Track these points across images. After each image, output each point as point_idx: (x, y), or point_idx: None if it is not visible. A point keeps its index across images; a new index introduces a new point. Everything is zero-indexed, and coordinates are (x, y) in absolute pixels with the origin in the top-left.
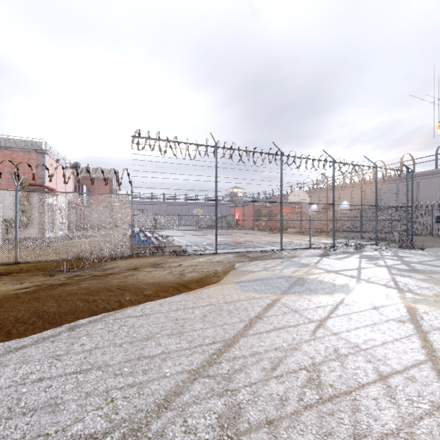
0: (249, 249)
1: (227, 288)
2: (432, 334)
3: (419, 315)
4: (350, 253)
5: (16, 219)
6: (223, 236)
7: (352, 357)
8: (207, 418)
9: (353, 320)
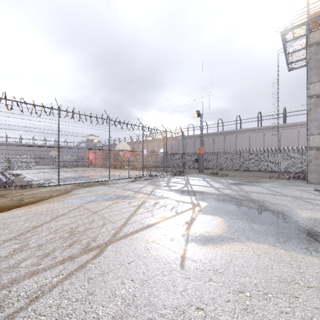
0: (87, 181)
1: (53, 204)
2: (140, 209)
3: (144, 203)
4: (148, 179)
5: None
6: (74, 172)
7: (97, 221)
8: (8, 250)
9: (113, 209)
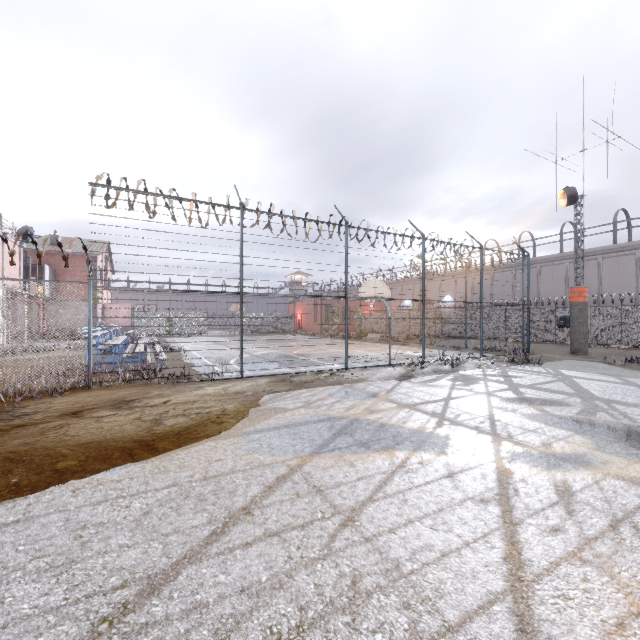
0: (298, 369)
1: (223, 446)
2: (525, 526)
3: (512, 487)
4: (444, 372)
5: None
6: (271, 346)
7: (378, 599)
8: None
9: (408, 503)
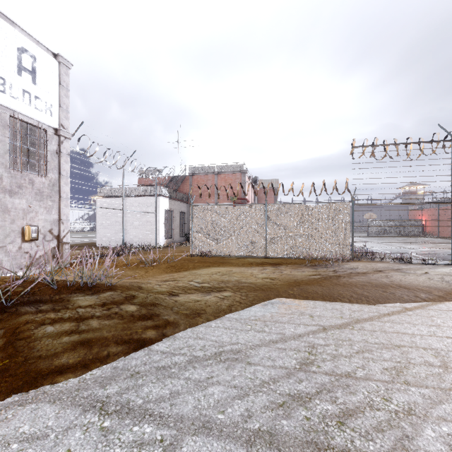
0: None
1: None
2: None
3: None
4: None
5: (266, 225)
6: (422, 245)
7: None
8: None
9: None
